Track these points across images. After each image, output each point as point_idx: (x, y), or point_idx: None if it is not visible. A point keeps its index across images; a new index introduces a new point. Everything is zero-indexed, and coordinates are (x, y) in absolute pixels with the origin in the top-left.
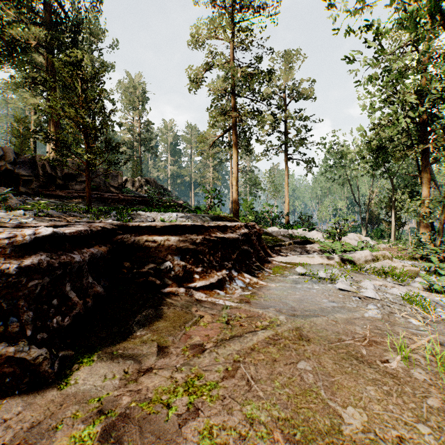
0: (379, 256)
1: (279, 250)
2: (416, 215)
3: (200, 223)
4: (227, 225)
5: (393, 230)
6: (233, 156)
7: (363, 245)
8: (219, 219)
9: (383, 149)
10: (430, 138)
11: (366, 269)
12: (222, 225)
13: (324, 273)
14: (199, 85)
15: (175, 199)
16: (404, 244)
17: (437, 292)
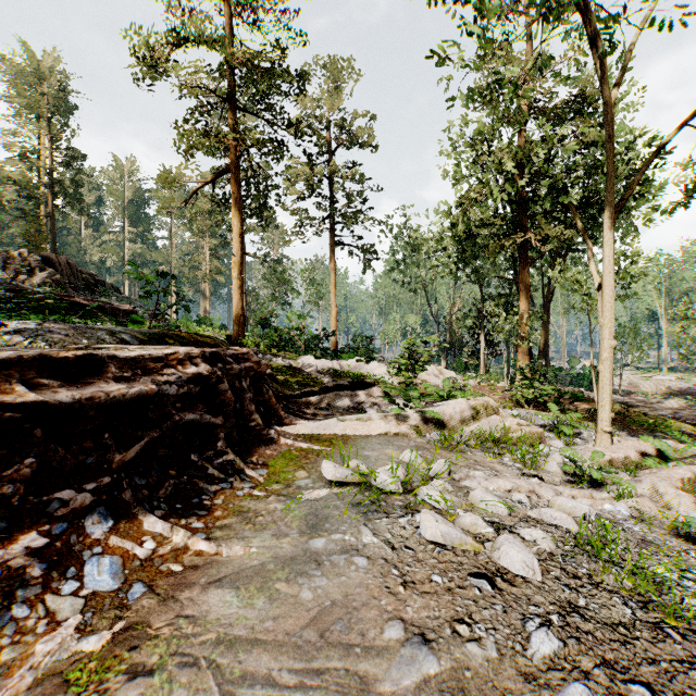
0: (480, 408)
1: (307, 404)
2: (508, 338)
3: (21, 349)
4: (100, 356)
5: (482, 359)
6: (233, 223)
7: (451, 385)
8: (165, 339)
9: (471, 238)
10: (532, 224)
11: (467, 439)
12: (65, 356)
13: (390, 477)
14: (161, 73)
15: (124, 303)
16: (496, 379)
17: (593, 483)
